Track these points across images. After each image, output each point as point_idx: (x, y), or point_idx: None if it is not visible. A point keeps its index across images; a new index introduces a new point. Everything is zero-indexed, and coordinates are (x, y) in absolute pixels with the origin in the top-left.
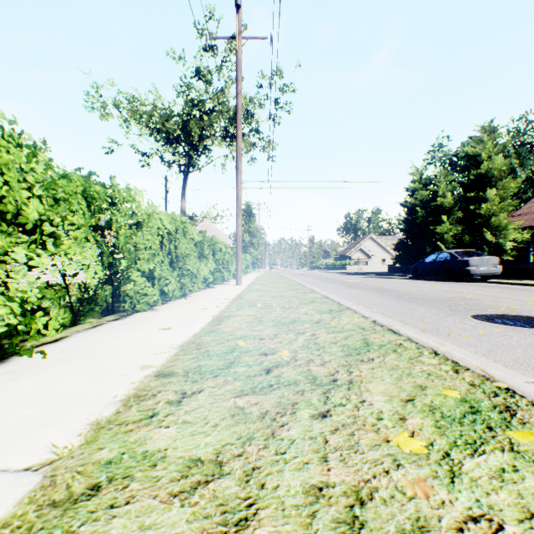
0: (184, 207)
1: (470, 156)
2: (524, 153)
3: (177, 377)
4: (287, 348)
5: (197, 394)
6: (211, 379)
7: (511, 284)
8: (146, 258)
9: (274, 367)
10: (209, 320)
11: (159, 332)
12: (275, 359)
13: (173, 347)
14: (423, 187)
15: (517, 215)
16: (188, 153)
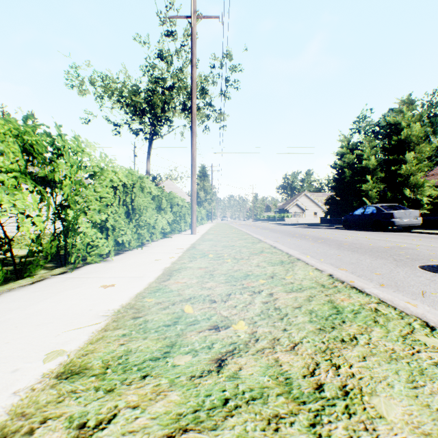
0: (149, 168)
1: (391, 125)
2: (436, 123)
3: (87, 379)
4: (243, 316)
5: (102, 428)
6: (136, 383)
7: (432, 234)
8: (98, 209)
9: (228, 355)
10: (158, 274)
11: (100, 290)
12: (229, 337)
13: (106, 315)
14: (350, 151)
15: (431, 175)
16: (152, 123)
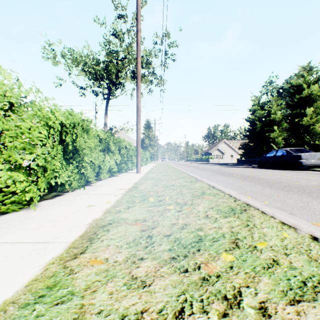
0: (106, 121)
1: (294, 86)
2: None
3: None
4: None
5: None
6: None
7: None
8: (18, 149)
9: None
10: (76, 235)
11: None
12: None
13: None
14: (260, 108)
15: None
16: (108, 86)
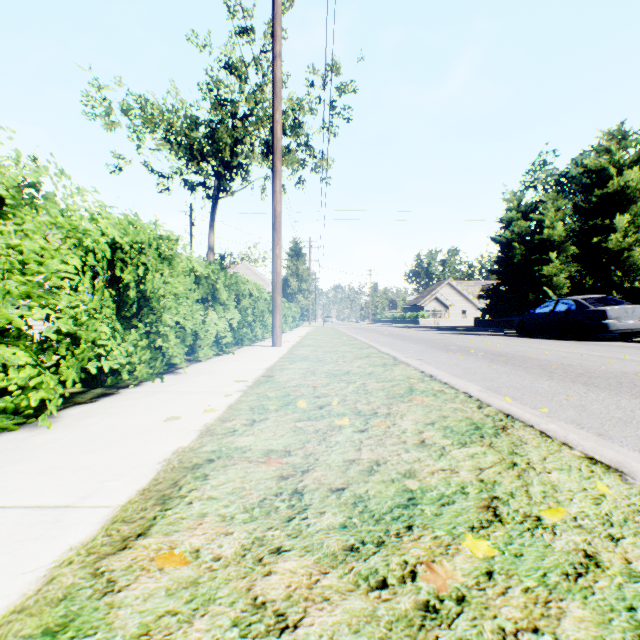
0: (213, 242)
1: (591, 172)
2: None
3: None
4: None
5: None
6: None
7: None
8: (13, 296)
9: None
10: (133, 490)
11: None
12: None
13: None
14: (522, 216)
15: None
16: (217, 171)
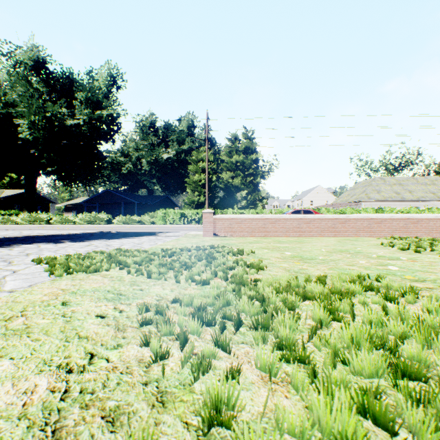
0: None
1: None
2: None
3: None
4: None
5: None
6: None
7: None
8: None
9: None
10: None
11: None
12: None
13: None
14: None
15: None
16: None
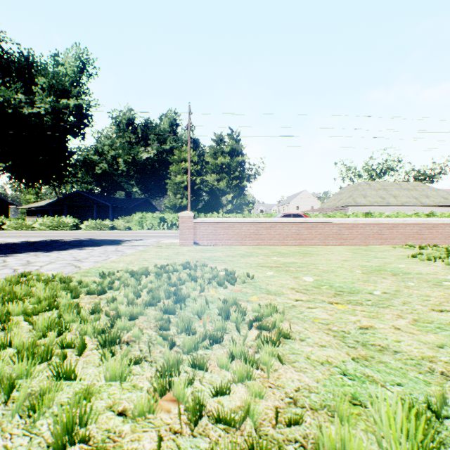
0: None
1: None
2: None
3: None
4: None
5: None
6: None
7: None
8: None
9: None
10: None
11: None
12: None
13: None
14: None
15: None
16: None
